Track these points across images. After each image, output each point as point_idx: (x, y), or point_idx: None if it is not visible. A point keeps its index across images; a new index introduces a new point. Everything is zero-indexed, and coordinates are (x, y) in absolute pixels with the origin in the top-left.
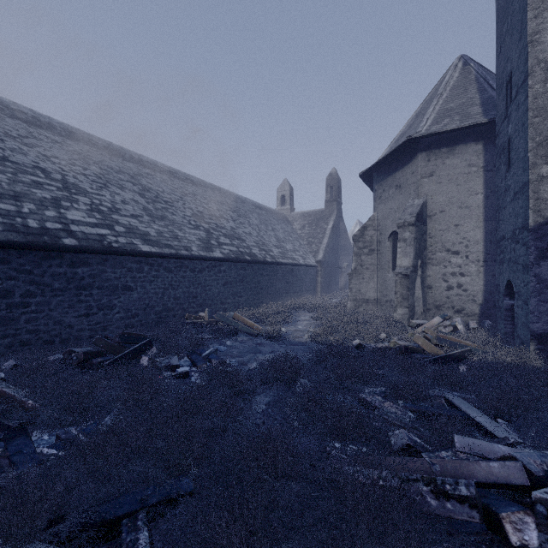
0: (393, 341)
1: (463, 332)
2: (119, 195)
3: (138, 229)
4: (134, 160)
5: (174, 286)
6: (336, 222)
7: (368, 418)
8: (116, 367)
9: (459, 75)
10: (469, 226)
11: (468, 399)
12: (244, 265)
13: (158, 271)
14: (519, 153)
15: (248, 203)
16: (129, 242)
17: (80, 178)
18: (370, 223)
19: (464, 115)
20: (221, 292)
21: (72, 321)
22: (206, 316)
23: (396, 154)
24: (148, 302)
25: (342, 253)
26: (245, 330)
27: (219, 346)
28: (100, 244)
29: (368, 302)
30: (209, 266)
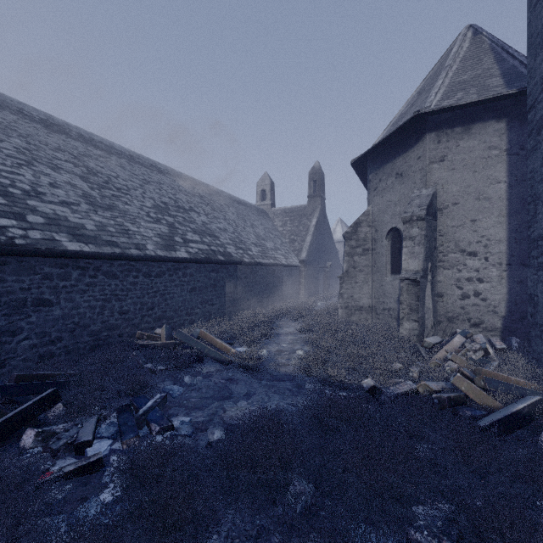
0: (423, 383)
1: (494, 357)
2: (48, 176)
3: (67, 221)
4: (83, 139)
5: (119, 296)
6: (320, 218)
7: None
8: None
9: (470, 45)
10: (489, 221)
11: None
12: (217, 267)
13: (95, 276)
14: None
15: (225, 196)
16: (47, 238)
17: None
18: (364, 219)
19: (482, 87)
20: (187, 300)
21: None
22: (163, 335)
23: (397, 136)
24: (78, 320)
25: (325, 251)
26: (213, 355)
27: (173, 386)
28: None
29: (362, 310)
30: (170, 269)
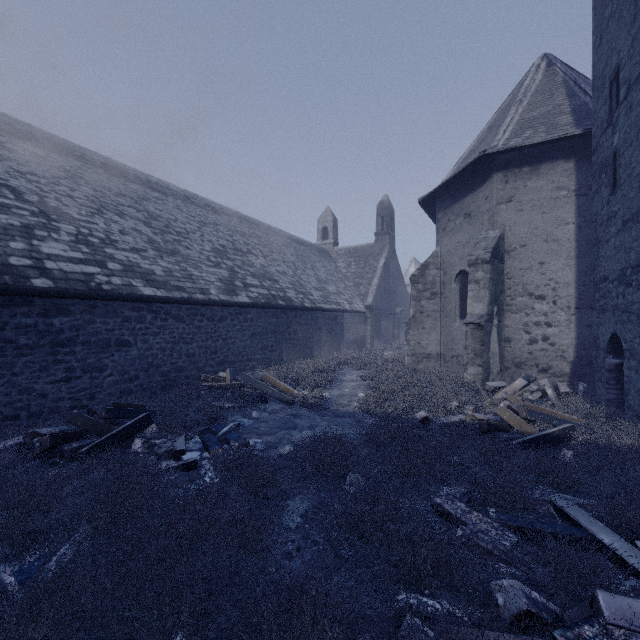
0: (470, 414)
1: (554, 399)
2: (117, 223)
3: (139, 267)
4: (140, 181)
5: (186, 339)
6: (389, 259)
7: (452, 545)
8: (93, 458)
9: (542, 78)
10: (557, 264)
11: (586, 506)
12: (277, 312)
13: (166, 320)
14: (632, 169)
15: (283, 236)
16: (126, 284)
17: (64, 201)
18: (432, 261)
19: (551, 125)
20: (247, 346)
21: (45, 388)
22: (228, 377)
23: (465, 175)
24: (152, 361)
25: (395, 296)
26: (277, 395)
27: (242, 419)
28: (85, 286)
29: (430, 358)
30: (232, 314)
